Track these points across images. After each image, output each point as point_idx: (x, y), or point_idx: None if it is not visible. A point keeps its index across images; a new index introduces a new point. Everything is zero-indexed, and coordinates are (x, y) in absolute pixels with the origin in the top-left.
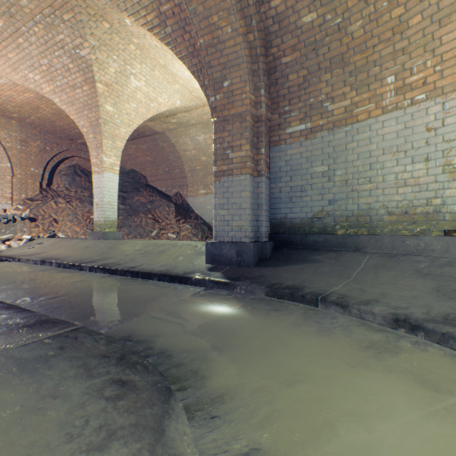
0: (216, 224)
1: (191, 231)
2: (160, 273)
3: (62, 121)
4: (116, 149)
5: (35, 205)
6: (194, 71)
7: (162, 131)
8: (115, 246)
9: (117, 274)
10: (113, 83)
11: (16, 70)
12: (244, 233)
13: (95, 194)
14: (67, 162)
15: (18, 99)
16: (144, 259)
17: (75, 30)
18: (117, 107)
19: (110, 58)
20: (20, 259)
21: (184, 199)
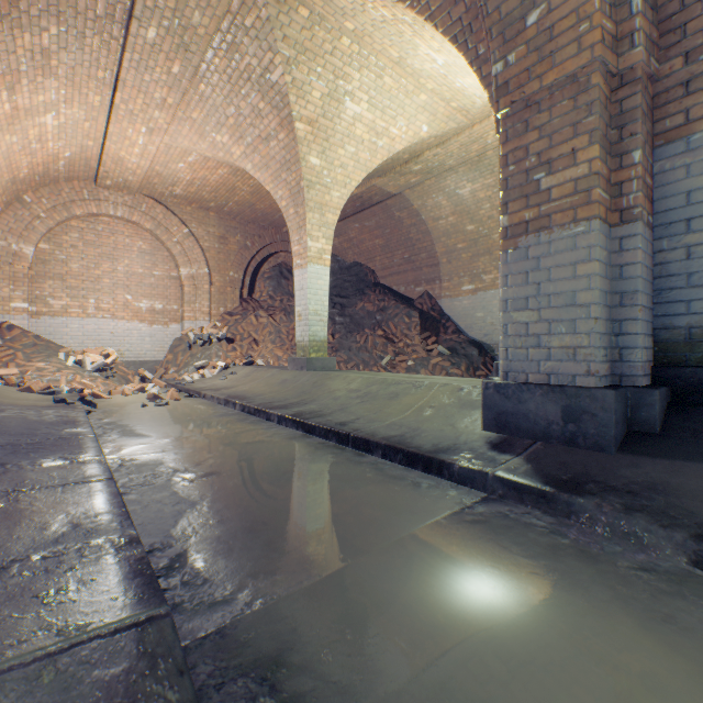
0: (506, 343)
1: (447, 357)
2: (386, 444)
3: (262, 202)
4: (325, 227)
5: (234, 321)
6: (454, 36)
7: (398, 191)
8: (320, 382)
9: (315, 434)
10: (319, 117)
11: (202, 137)
12: (584, 364)
13: (297, 299)
14: (271, 261)
15: (212, 180)
16: (362, 409)
17: (261, 40)
18: (325, 158)
19: (313, 73)
20: (205, 395)
21: (435, 303)
